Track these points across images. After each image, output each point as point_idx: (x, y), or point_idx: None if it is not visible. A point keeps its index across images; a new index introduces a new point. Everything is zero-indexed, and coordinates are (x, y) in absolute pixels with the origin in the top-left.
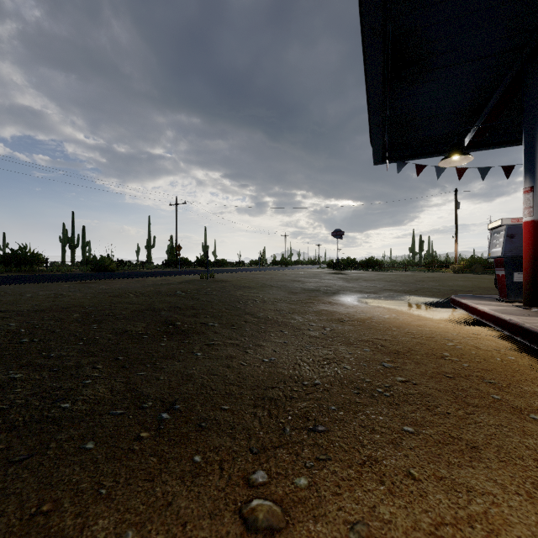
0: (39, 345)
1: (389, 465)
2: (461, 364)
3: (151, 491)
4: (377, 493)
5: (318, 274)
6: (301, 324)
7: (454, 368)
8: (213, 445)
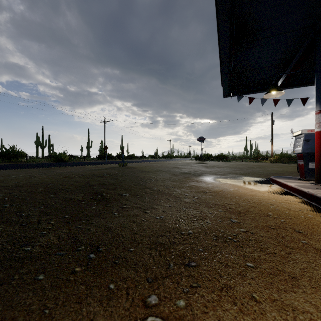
0: (16, 208)
1: (239, 290)
2: (280, 220)
3: (79, 311)
4: (232, 311)
5: (189, 163)
6: (179, 194)
7: (276, 223)
8: (123, 276)
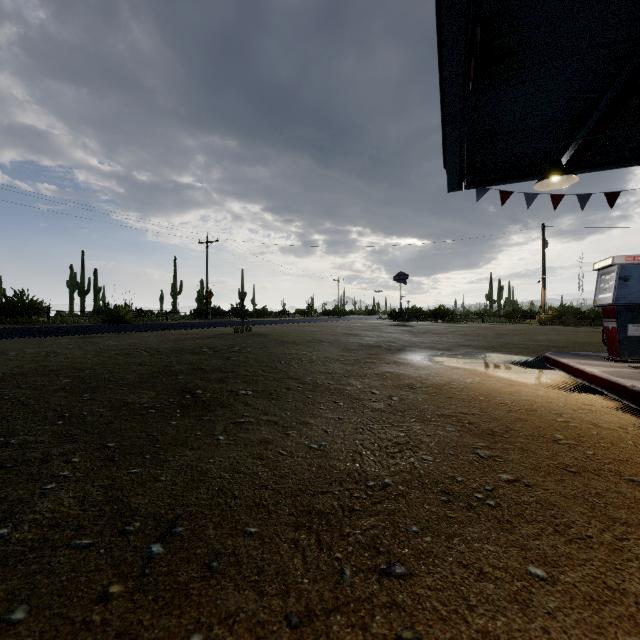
0: None
1: None
2: (584, 451)
3: None
4: None
5: (378, 326)
6: (360, 391)
7: (575, 458)
8: (227, 609)
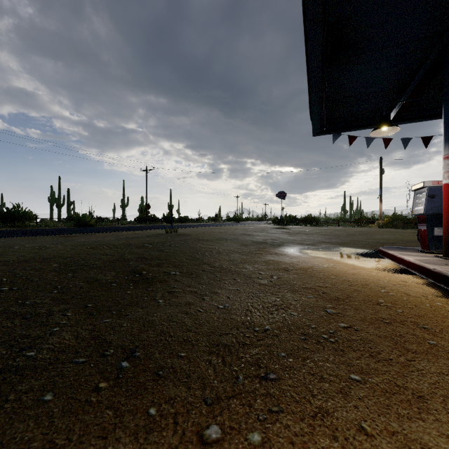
0: (17, 293)
1: (341, 418)
2: (396, 310)
3: None
4: None
5: (265, 229)
6: (251, 272)
7: (390, 314)
8: (169, 395)
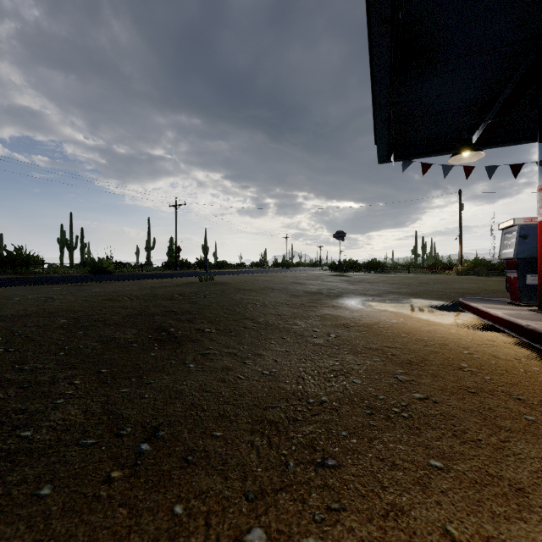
0: (14, 355)
1: (419, 518)
2: (483, 376)
3: None
4: None
5: (320, 276)
6: (304, 329)
7: (475, 382)
8: (200, 488)
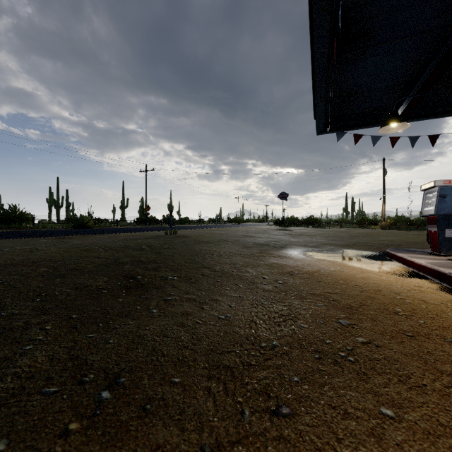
0: None
1: None
2: (417, 320)
3: None
4: None
5: (266, 230)
6: (254, 277)
7: (411, 326)
8: (156, 441)
